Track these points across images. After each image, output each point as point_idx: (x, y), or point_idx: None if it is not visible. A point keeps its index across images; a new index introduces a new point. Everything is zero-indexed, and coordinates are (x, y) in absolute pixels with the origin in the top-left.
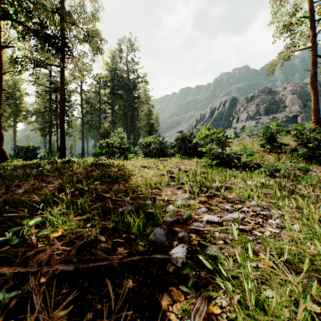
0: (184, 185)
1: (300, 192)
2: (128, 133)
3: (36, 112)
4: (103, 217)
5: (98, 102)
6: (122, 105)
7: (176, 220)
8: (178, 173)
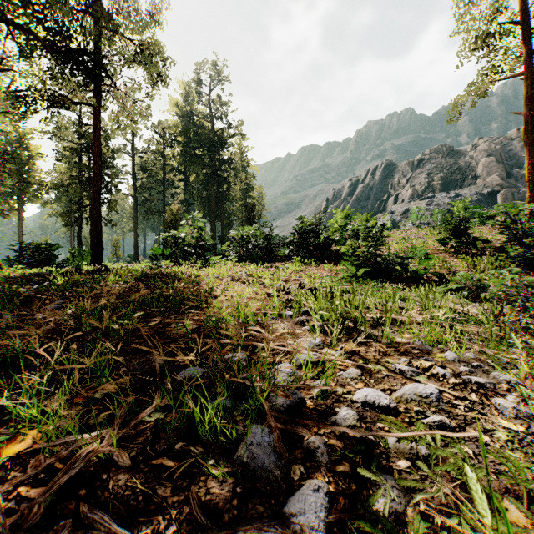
0: (311, 315)
1: (532, 331)
2: (211, 221)
3: (55, 185)
4: (139, 394)
5: (162, 168)
6: (201, 173)
7: (297, 402)
8: (298, 294)
